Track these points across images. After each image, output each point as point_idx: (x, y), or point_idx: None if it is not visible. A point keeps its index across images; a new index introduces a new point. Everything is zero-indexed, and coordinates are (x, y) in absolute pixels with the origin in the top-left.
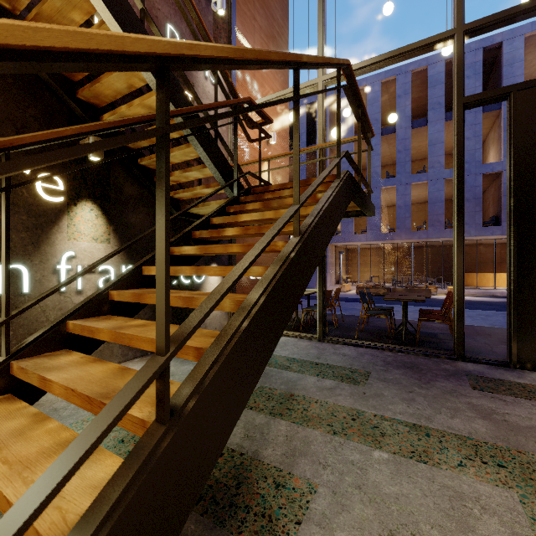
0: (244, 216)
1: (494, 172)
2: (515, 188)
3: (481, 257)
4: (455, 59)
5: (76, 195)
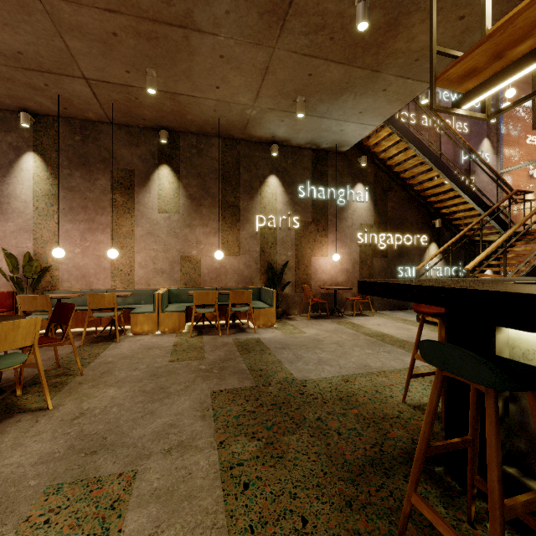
0: (515, 249)
1: None
2: None
3: None
4: None
5: (430, 241)
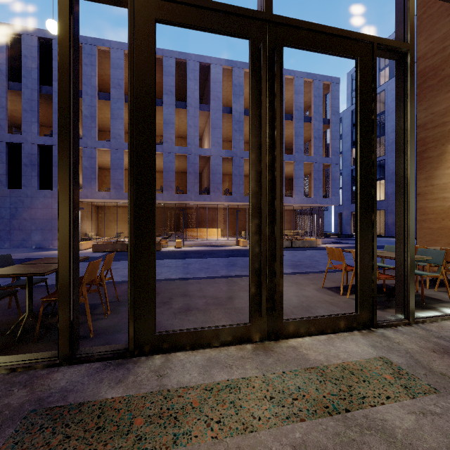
0: None
1: (206, 155)
2: (132, 120)
3: (202, 217)
4: None
5: None
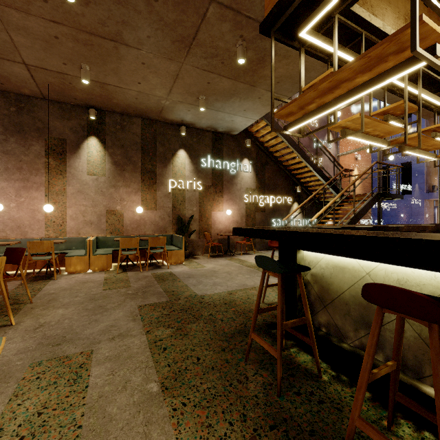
0: (343, 207)
1: None
2: None
3: None
4: None
5: (293, 201)
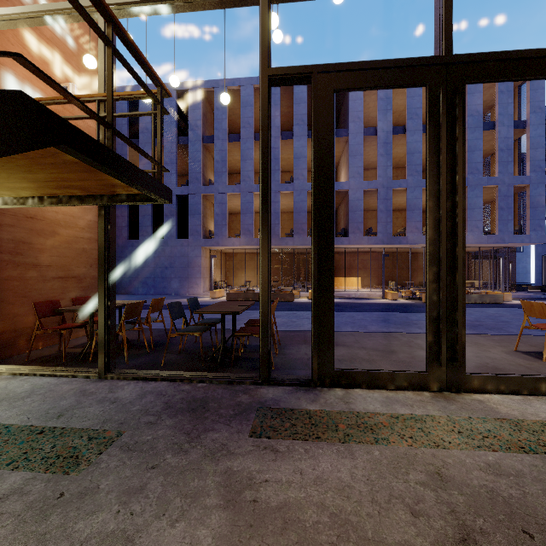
0: None
1: (343, 190)
2: (316, 183)
3: (336, 264)
4: (260, 20)
5: None
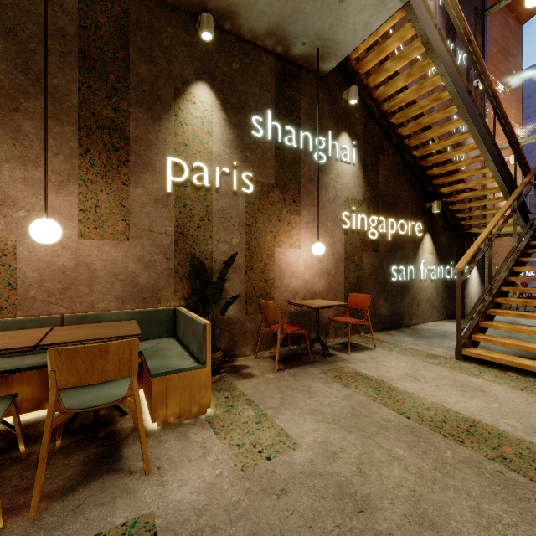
0: None
1: None
2: None
3: None
4: None
5: (424, 231)
